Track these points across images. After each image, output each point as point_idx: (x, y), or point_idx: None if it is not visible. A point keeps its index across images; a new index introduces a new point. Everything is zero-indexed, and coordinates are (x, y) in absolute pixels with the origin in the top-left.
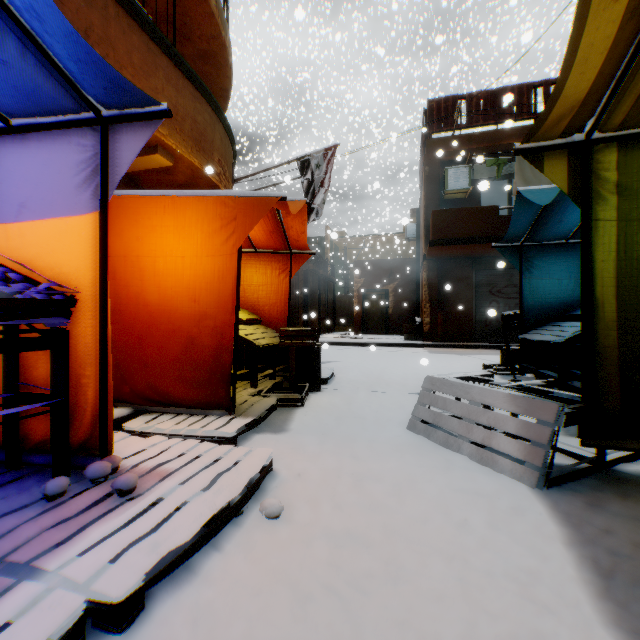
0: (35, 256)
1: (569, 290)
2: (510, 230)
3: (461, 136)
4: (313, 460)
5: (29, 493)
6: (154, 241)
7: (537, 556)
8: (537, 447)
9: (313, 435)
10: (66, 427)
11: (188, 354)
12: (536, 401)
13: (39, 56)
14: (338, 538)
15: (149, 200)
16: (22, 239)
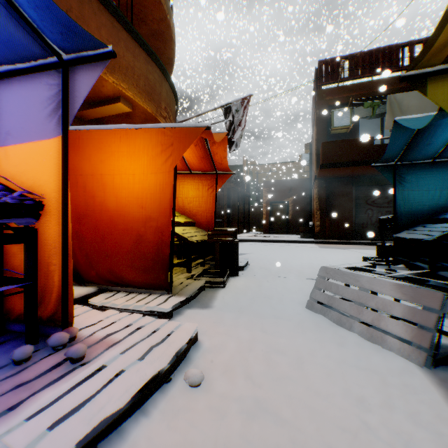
0: (17, 172)
1: (435, 199)
2: (387, 152)
3: (344, 86)
4: (230, 333)
5: (3, 357)
6: (113, 163)
7: (437, 440)
8: (423, 330)
9: (231, 311)
10: (35, 304)
11: (137, 247)
12: (421, 290)
13: (9, 8)
14: (249, 409)
15: (109, 132)
16: (8, 159)
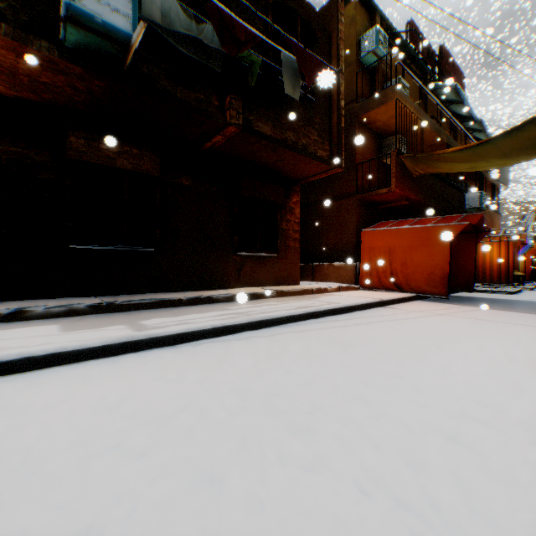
0: None
1: None
2: None
3: None
4: None
5: None
6: None
7: None
8: None
9: None
10: None
11: None
12: None
13: None
14: None
15: None
16: None
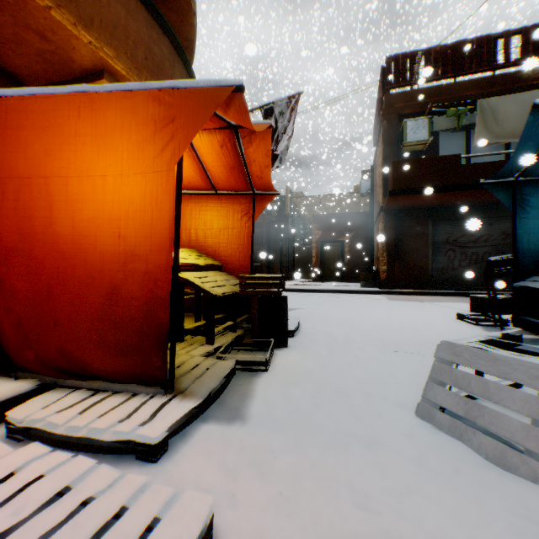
0: None
1: None
2: (511, 159)
3: (419, 90)
4: (286, 501)
5: None
6: (67, 156)
7: None
8: None
9: (282, 430)
10: None
11: (111, 309)
12: None
13: None
14: None
15: (60, 100)
16: None
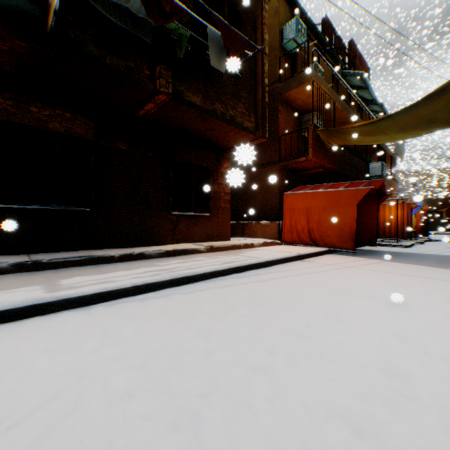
0: None
1: None
2: None
3: None
4: None
5: None
6: None
7: None
8: None
9: None
10: None
11: None
12: None
13: None
14: None
15: None
16: None
